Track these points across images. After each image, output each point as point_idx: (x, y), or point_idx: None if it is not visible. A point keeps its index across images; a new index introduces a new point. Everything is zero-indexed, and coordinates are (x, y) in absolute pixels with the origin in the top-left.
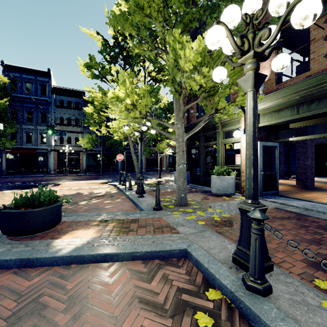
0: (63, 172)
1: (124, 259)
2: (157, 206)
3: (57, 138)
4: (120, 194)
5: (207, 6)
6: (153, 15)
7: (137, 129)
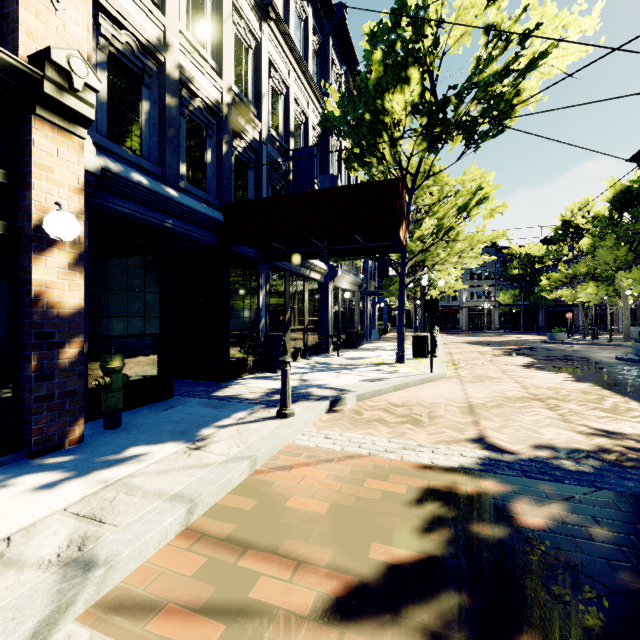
0: (473, 329)
1: (599, 345)
2: (609, 340)
3: (467, 294)
4: (576, 340)
5: (635, 260)
6: (607, 260)
7: (596, 303)
